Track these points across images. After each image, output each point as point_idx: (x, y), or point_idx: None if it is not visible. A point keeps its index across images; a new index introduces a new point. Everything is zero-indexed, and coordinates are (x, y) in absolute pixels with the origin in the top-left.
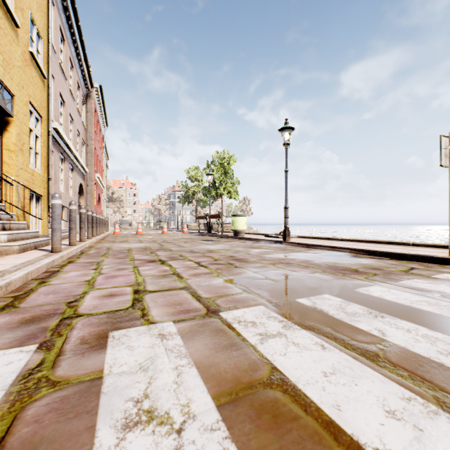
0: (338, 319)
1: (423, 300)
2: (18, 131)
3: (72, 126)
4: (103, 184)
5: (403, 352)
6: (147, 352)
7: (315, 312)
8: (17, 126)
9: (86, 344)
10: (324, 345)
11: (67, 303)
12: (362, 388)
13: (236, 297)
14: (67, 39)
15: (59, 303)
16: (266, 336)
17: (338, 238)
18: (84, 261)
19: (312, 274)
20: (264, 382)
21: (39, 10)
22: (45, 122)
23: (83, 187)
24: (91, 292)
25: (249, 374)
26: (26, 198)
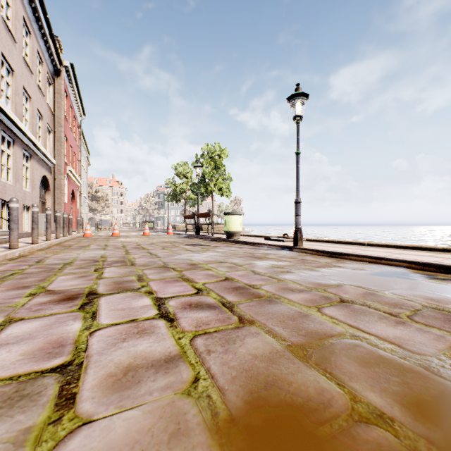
0: None
1: None
2: None
3: (28, 105)
4: (79, 179)
5: None
6: None
7: None
8: None
9: None
10: None
11: None
12: None
13: None
14: None
15: None
16: None
17: (363, 242)
18: None
19: None
20: None
21: None
22: None
23: (48, 181)
24: None
25: None
26: None
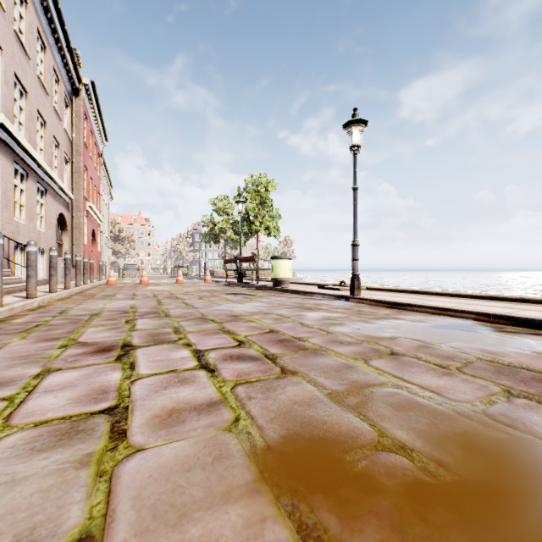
0: None
1: None
2: None
3: (43, 131)
4: (100, 217)
5: None
6: None
7: None
8: None
9: None
10: None
11: None
12: None
13: None
14: (33, 2)
15: None
16: None
17: (431, 290)
18: None
19: (493, 407)
20: None
21: None
22: None
23: (66, 219)
24: None
25: None
26: None
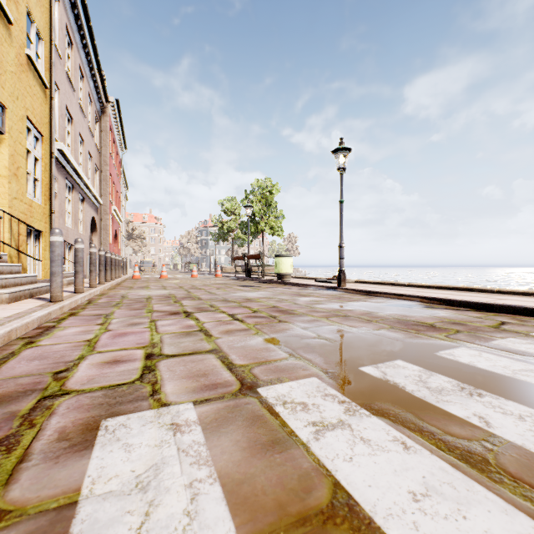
0: (420, 399)
1: (529, 369)
2: (11, 151)
3: (82, 148)
4: (121, 218)
5: (522, 455)
6: (150, 455)
7: (387, 387)
8: (9, 146)
9: (64, 442)
10: (406, 443)
11: (53, 373)
12: (475, 525)
13: (280, 364)
14: (76, 43)
15: (43, 373)
16: (322, 427)
17: (404, 283)
18: (89, 314)
19: (377, 331)
20: (323, 512)
21: (39, 5)
22: (47, 142)
23: (96, 221)
24: (90, 356)
25: (299, 496)
26: (22, 235)
